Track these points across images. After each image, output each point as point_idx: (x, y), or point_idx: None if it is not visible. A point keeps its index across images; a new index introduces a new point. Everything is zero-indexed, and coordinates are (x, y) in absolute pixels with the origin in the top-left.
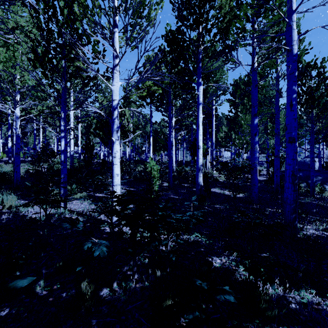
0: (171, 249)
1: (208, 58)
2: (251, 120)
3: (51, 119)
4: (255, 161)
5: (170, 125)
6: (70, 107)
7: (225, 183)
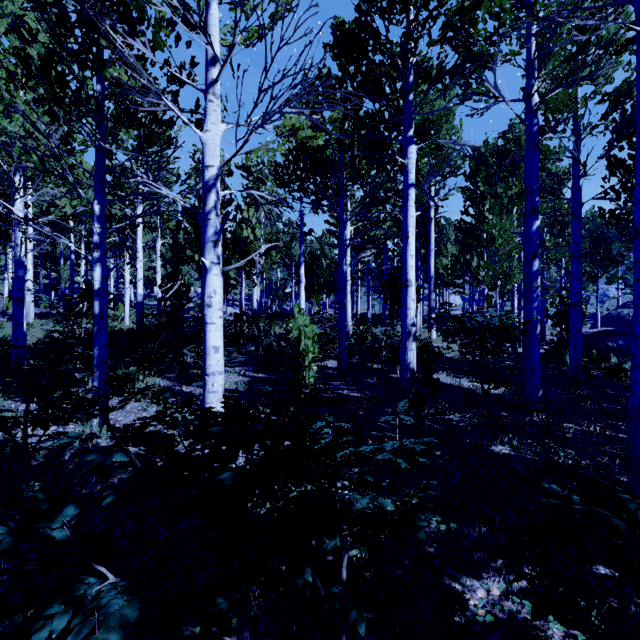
0: (350, 561)
1: (423, 93)
2: (525, 223)
3: None
4: (534, 314)
5: (342, 238)
6: (137, 204)
7: (459, 362)
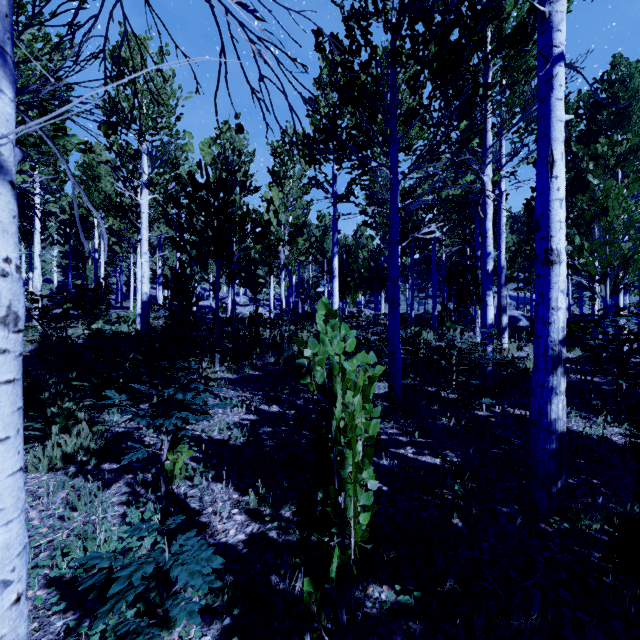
0: None
1: None
2: None
3: (121, 225)
4: None
5: (394, 204)
6: (142, 187)
7: None
